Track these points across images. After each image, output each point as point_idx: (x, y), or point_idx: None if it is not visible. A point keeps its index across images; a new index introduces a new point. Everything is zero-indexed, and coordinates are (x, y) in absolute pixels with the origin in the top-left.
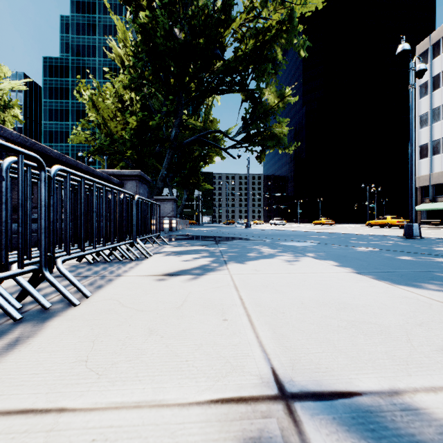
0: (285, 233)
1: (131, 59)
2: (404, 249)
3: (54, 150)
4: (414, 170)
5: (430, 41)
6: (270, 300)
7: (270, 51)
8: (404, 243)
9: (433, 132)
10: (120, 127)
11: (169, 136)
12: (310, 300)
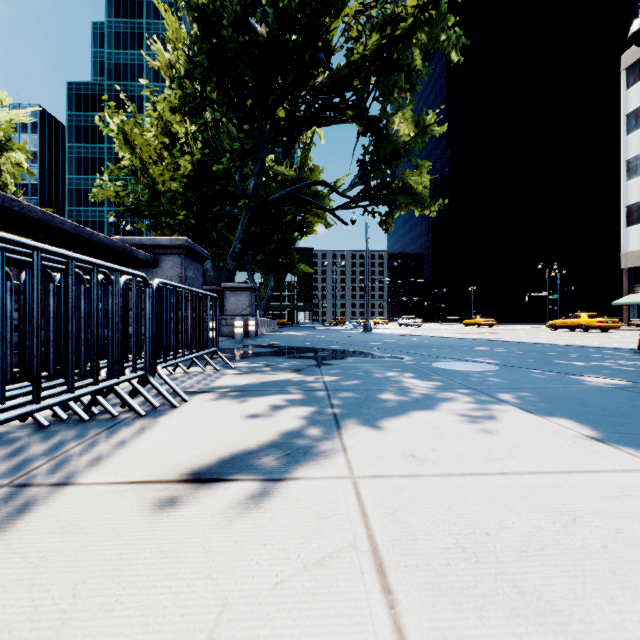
0: (430, 342)
1: (183, 64)
2: None
3: None
4: None
5: None
6: None
7: (404, 53)
8: None
9: None
10: (169, 175)
11: (245, 191)
12: None
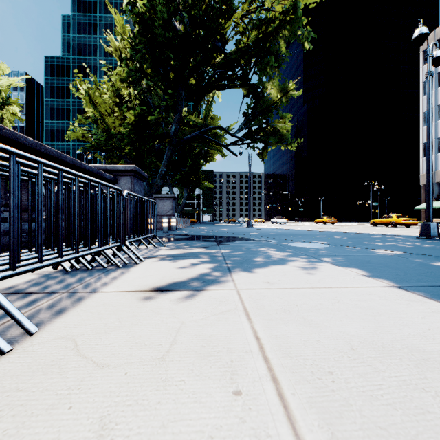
0: (290, 233)
1: (129, 51)
2: (432, 252)
3: (29, 138)
4: (431, 165)
5: (435, 36)
6: (301, 340)
7: (274, 43)
8: (426, 244)
9: (438, 129)
10: (118, 122)
11: (168, 133)
12: (362, 342)
